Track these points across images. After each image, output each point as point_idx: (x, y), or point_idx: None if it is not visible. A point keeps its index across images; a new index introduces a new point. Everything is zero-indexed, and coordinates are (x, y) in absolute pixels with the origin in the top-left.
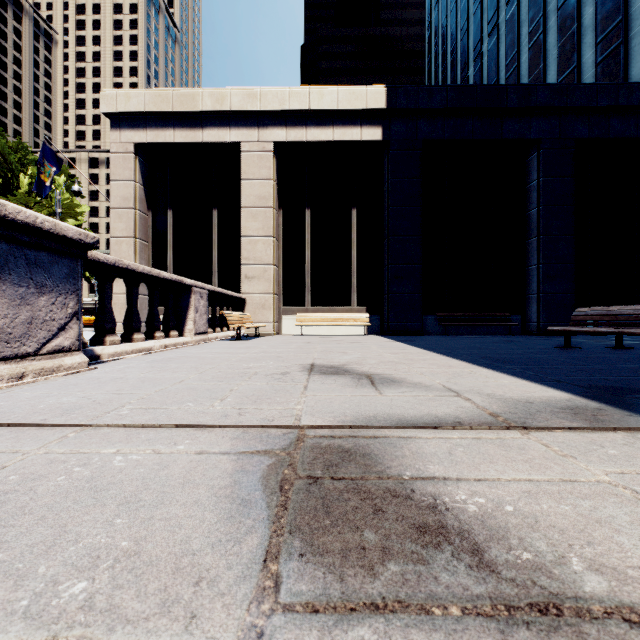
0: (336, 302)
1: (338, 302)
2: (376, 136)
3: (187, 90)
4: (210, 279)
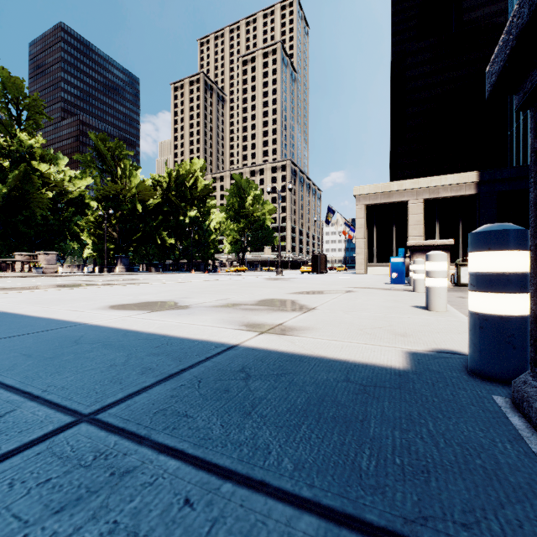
0: (451, 261)
1: (452, 261)
2: (472, 192)
3: (387, 183)
4: (392, 253)
